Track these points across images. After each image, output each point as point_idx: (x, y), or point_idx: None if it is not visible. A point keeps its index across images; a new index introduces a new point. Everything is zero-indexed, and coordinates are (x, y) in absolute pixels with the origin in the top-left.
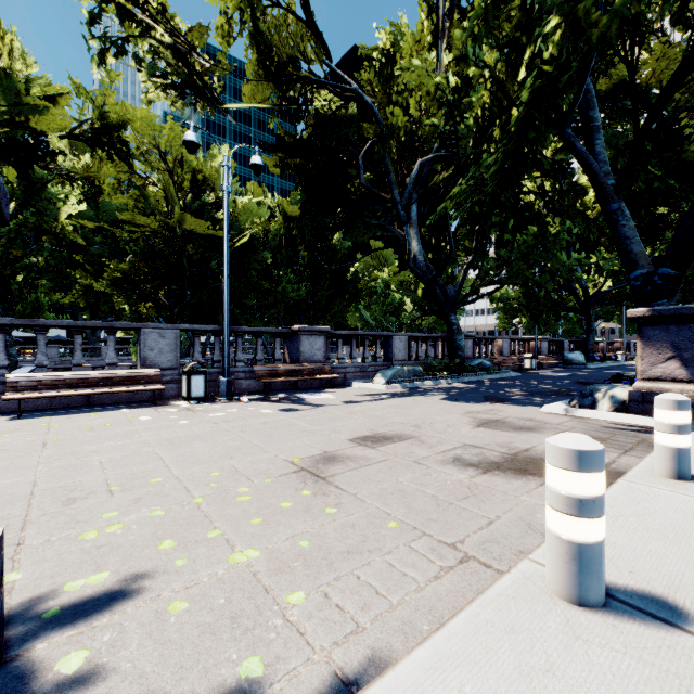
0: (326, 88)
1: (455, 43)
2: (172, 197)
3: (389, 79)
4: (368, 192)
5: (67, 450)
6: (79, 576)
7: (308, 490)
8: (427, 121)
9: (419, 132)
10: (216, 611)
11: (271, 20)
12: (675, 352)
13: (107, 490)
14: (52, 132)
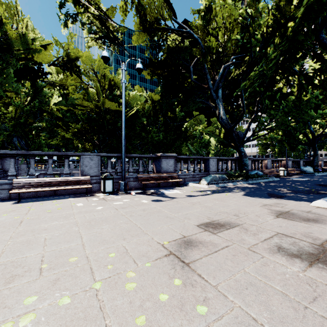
0: (174, 32)
1: None
2: (99, 92)
3: (208, 21)
4: (194, 85)
5: (31, 227)
6: None
7: (178, 278)
8: (233, 38)
9: (228, 44)
10: None
11: (146, 1)
12: None
13: (39, 268)
14: (44, 62)
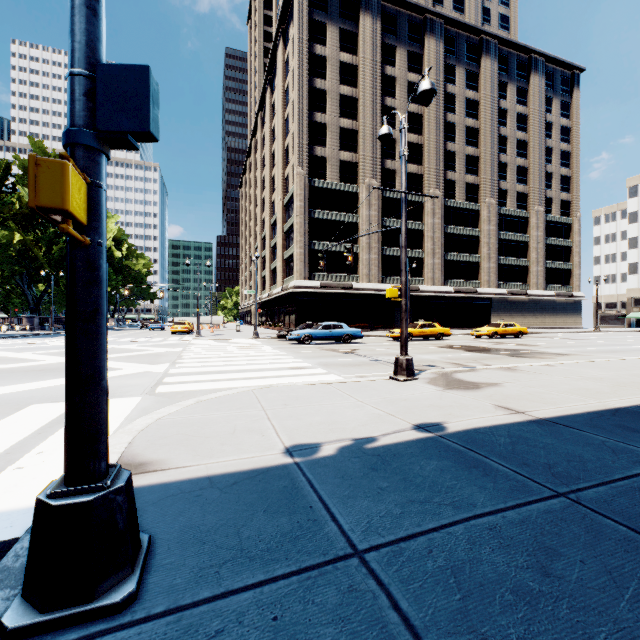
0: None
1: None
2: None
3: None
4: None
5: None
6: None
7: None
8: None
9: None
10: None
11: None
12: (29, 322)
13: None
14: None
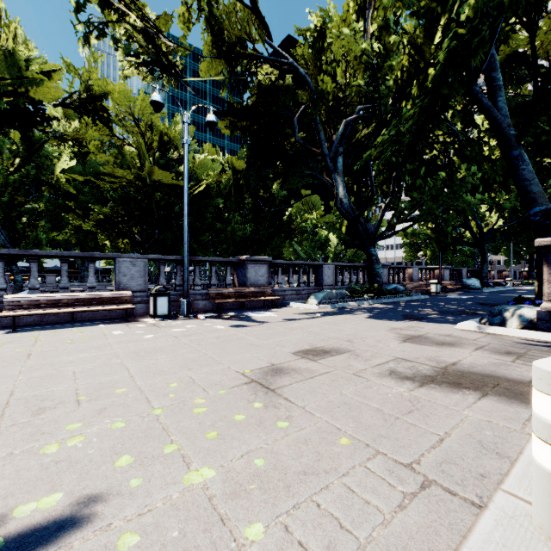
0: (268, 63)
1: (380, 14)
2: (144, 154)
3: (320, 52)
4: (301, 148)
5: (47, 361)
6: (32, 497)
7: (259, 402)
8: (354, 83)
9: (347, 92)
10: (168, 547)
11: (223, 8)
12: None
13: (75, 400)
14: (47, 101)
